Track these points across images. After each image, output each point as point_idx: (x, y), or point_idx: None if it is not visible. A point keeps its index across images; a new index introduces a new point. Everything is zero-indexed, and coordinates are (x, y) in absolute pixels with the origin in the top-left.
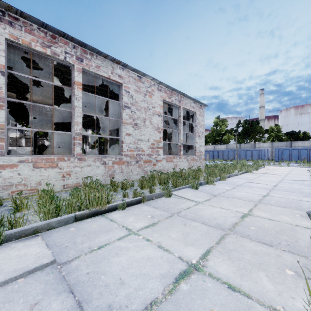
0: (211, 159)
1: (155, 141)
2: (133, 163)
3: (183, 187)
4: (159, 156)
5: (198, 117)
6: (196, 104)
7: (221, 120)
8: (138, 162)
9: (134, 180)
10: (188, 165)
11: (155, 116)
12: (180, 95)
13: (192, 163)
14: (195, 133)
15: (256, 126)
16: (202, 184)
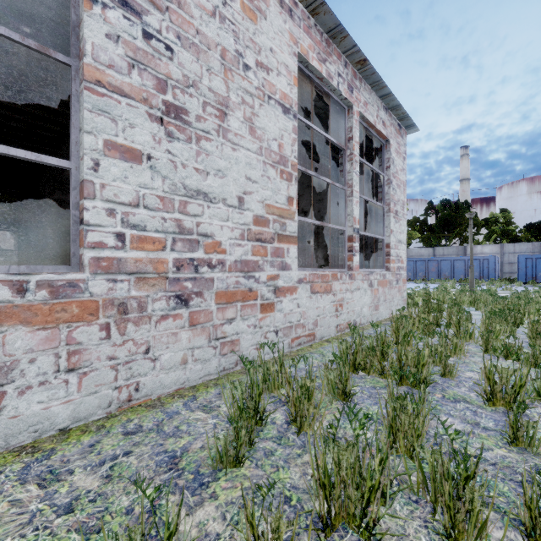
0: None
1: (269, 209)
2: (161, 306)
3: None
4: (284, 273)
5: (393, 158)
6: (390, 116)
7: None
8: (190, 299)
9: (162, 399)
10: (373, 302)
11: (271, 107)
12: (352, 66)
13: (382, 292)
14: (385, 203)
15: (465, 212)
16: None
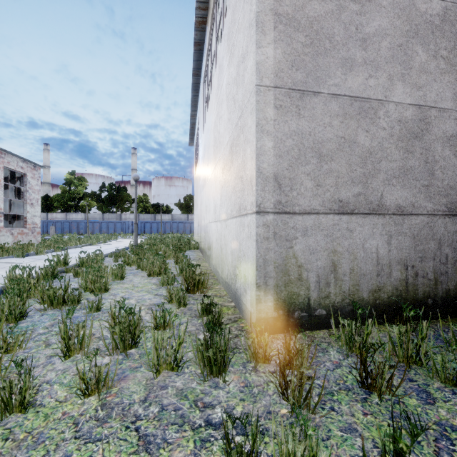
0: (58, 234)
1: None
2: None
3: (7, 257)
4: None
5: (30, 181)
6: (27, 163)
7: (78, 178)
8: None
9: None
10: (14, 241)
11: None
12: None
13: (21, 237)
14: (25, 200)
15: (124, 193)
16: (31, 255)
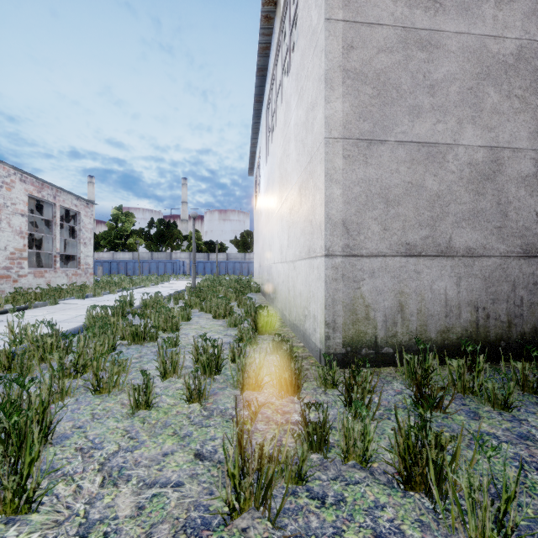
0: (106, 275)
1: (16, 249)
2: None
3: (68, 299)
4: (22, 270)
5: (83, 219)
6: (81, 201)
7: (125, 214)
8: None
9: None
10: (69, 282)
11: (17, 216)
12: (56, 188)
13: (75, 278)
14: (78, 239)
15: (174, 229)
16: (90, 297)
